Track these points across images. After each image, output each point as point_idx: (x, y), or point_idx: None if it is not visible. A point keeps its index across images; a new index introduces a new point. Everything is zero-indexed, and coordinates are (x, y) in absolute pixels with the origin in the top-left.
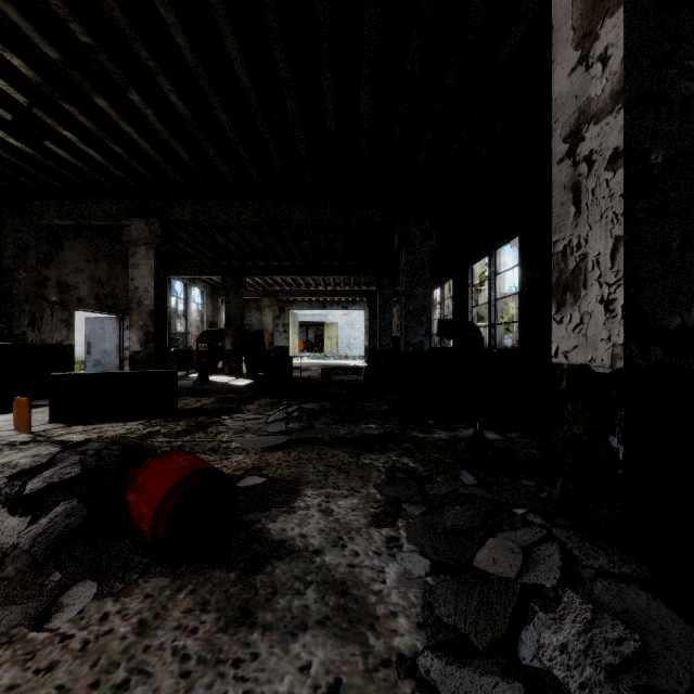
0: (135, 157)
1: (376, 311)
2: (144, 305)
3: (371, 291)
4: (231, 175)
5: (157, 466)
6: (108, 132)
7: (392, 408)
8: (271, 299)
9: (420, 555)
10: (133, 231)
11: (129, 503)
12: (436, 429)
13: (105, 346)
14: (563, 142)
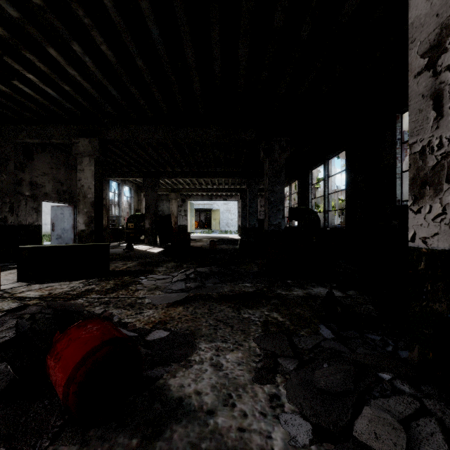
0: (79, 94)
1: (246, 202)
2: (88, 197)
3: (242, 188)
4: (147, 107)
5: (73, 335)
6: (60, 75)
7: (260, 270)
8: (176, 194)
9: (301, 417)
10: (80, 146)
11: (48, 368)
12: (294, 288)
13: (64, 225)
14: (421, 57)
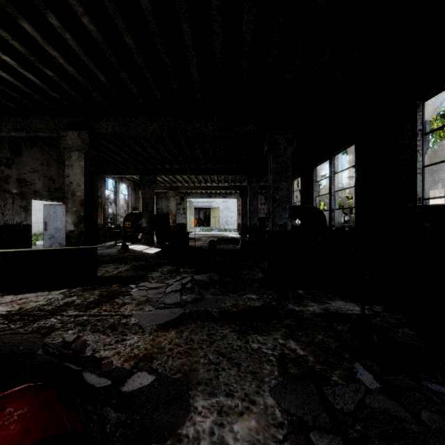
0: (64, 80)
1: (246, 200)
2: (77, 195)
3: (242, 186)
4: (140, 95)
5: None
6: (40, 57)
7: (266, 278)
8: (175, 192)
9: None
10: (69, 140)
11: None
12: (308, 301)
13: (57, 224)
14: None
